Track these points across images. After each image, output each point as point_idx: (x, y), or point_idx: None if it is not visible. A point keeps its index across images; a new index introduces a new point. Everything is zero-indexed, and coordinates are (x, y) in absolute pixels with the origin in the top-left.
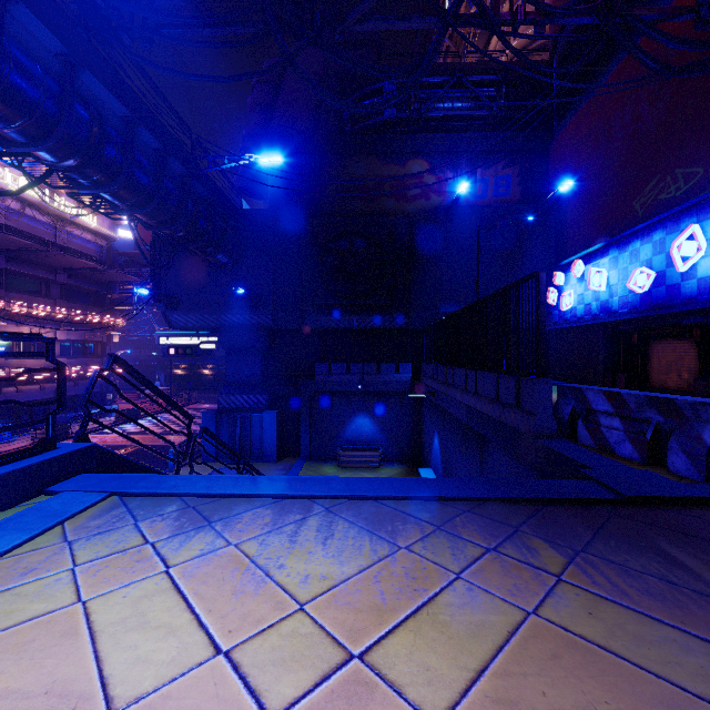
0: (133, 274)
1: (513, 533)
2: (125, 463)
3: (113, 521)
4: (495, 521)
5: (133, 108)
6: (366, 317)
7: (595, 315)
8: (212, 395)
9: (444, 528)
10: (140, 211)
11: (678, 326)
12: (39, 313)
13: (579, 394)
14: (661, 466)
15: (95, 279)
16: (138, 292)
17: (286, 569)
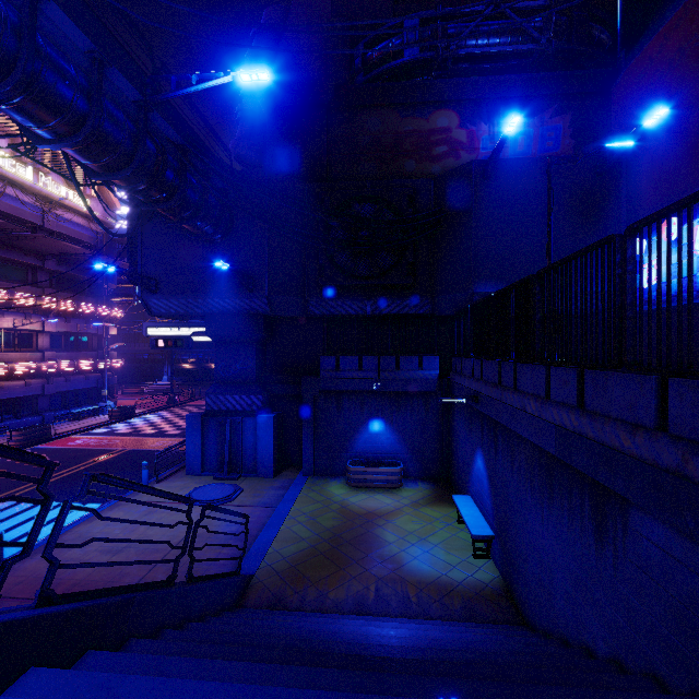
0: None
1: None
2: None
3: None
4: None
5: None
6: (382, 302)
7: None
8: None
9: None
10: (67, 141)
11: None
12: (22, 302)
13: None
14: None
15: (89, 266)
16: None
17: None
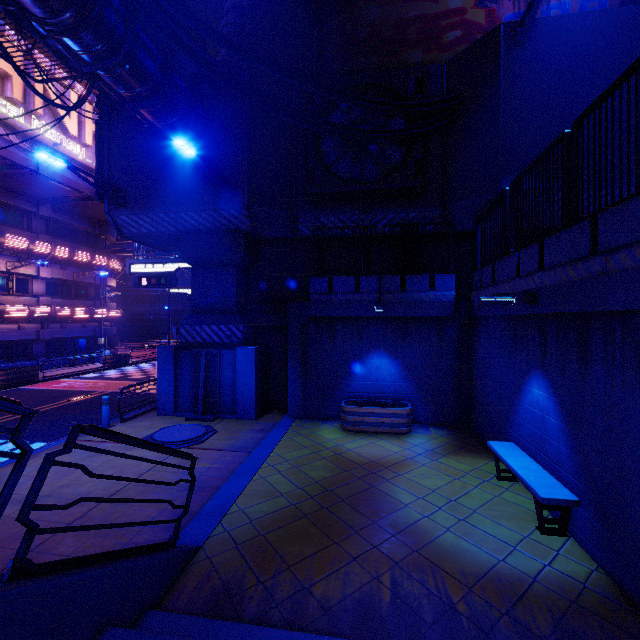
0: None
1: None
2: None
3: None
4: None
5: None
6: (383, 215)
7: None
8: None
9: None
10: None
11: None
12: (14, 244)
13: None
14: None
15: (86, 216)
16: None
17: None
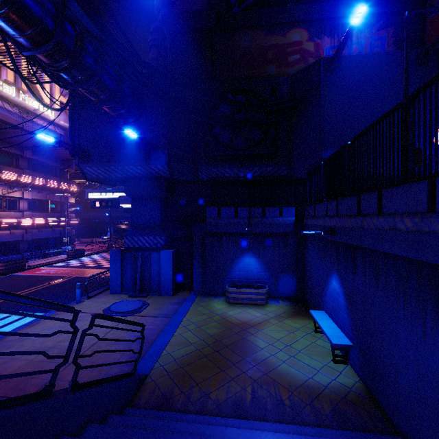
0: None
1: None
2: None
3: None
4: None
5: None
6: (251, 168)
7: None
8: None
9: None
10: None
11: None
12: (7, 177)
13: None
14: None
15: (55, 156)
16: None
17: None
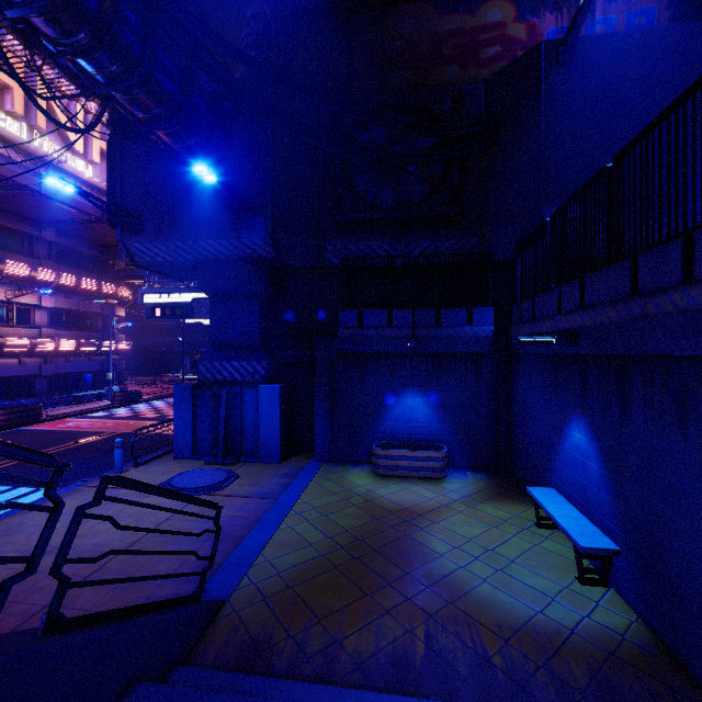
0: None
1: None
2: None
3: None
4: None
5: None
6: (417, 244)
7: None
8: None
9: None
10: None
11: None
12: (14, 271)
13: None
14: None
15: (92, 240)
16: None
17: None
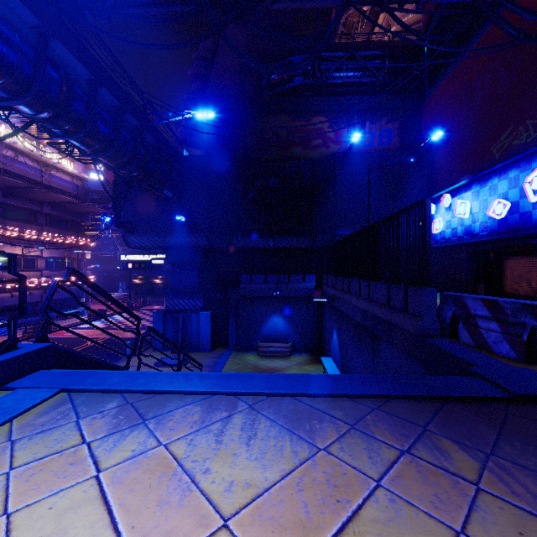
0: (101, 207)
1: (422, 432)
2: (81, 359)
3: (57, 419)
4: (403, 420)
5: (96, 72)
6: (280, 239)
7: (460, 237)
8: (162, 299)
9: (357, 427)
10: (102, 155)
11: (528, 246)
12: (29, 236)
13: (459, 301)
14: (536, 364)
15: (72, 210)
16: (105, 220)
17: (211, 474)
